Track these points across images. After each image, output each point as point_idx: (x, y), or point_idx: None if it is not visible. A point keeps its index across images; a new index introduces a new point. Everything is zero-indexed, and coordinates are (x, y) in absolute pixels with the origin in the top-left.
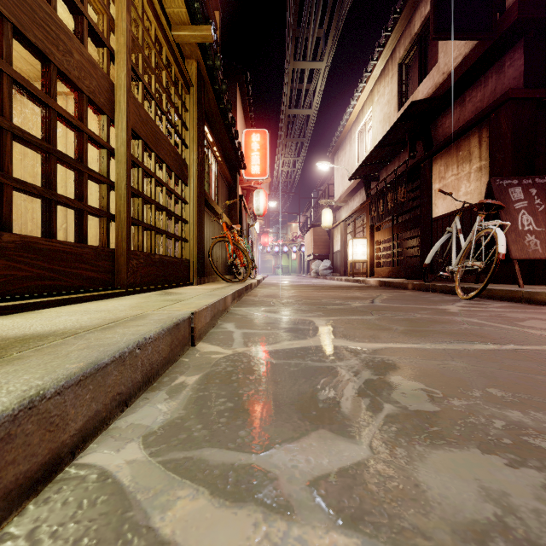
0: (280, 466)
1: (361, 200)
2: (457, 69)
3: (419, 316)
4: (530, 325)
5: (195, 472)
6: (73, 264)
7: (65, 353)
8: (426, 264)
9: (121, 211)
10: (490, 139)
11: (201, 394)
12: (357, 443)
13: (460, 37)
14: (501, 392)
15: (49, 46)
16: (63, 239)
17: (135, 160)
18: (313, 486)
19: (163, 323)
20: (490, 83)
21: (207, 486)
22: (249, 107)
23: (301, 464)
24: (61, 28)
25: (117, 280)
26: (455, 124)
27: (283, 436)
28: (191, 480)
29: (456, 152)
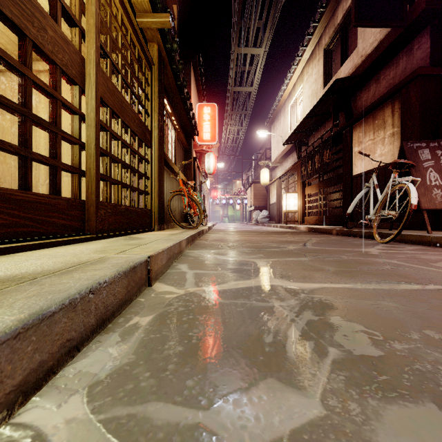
0: (228, 426)
1: (293, 161)
2: (373, 52)
3: (346, 258)
4: None
5: (137, 435)
6: (47, 213)
7: (11, 302)
8: (349, 213)
9: (91, 167)
10: (402, 110)
11: (152, 336)
12: (307, 395)
13: (376, 24)
14: (438, 335)
15: (24, 22)
16: (46, 192)
17: (103, 125)
18: None
19: (119, 267)
20: (401, 63)
21: None
22: (201, 86)
23: (251, 424)
24: (36, 7)
25: (87, 227)
26: (372, 98)
27: (231, 386)
28: None
29: (373, 121)
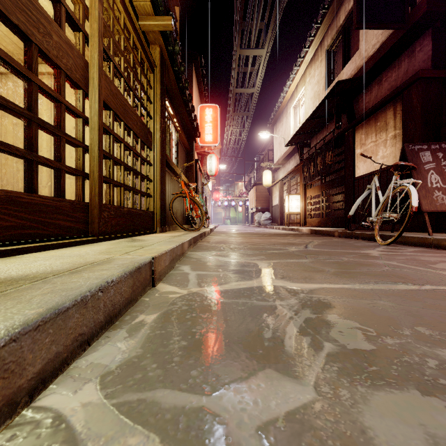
0: (229, 409)
1: (295, 163)
2: (375, 54)
3: (346, 260)
4: (442, 267)
5: (147, 416)
6: (52, 215)
7: (28, 298)
8: (350, 215)
9: (94, 170)
10: (404, 112)
11: (158, 332)
12: (302, 383)
13: (378, 27)
14: (428, 331)
15: (30, 28)
16: (48, 194)
17: (106, 128)
18: (262, 433)
19: (125, 268)
20: (403, 65)
21: (158, 433)
22: (203, 87)
23: (250, 407)
24: (42, 13)
25: (91, 229)
26: (374, 100)
27: (232, 376)
28: (142, 426)
29: (375, 123)
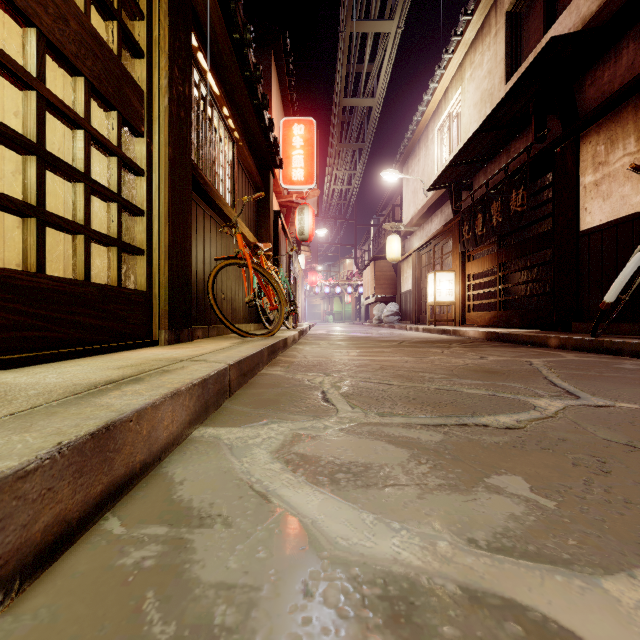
0: None
1: (443, 220)
2: None
3: None
4: None
5: None
6: None
7: None
8: (608, 303)
9: None
10: None
11: None
12: None
13: None
14: None
15: None
16: None
17: None
18: None
19: None
20: None
21: None
22: (290, 95)
23: None
24: None
25: None
26: (626, 74)
27: None
28: None
29: (635, 114)
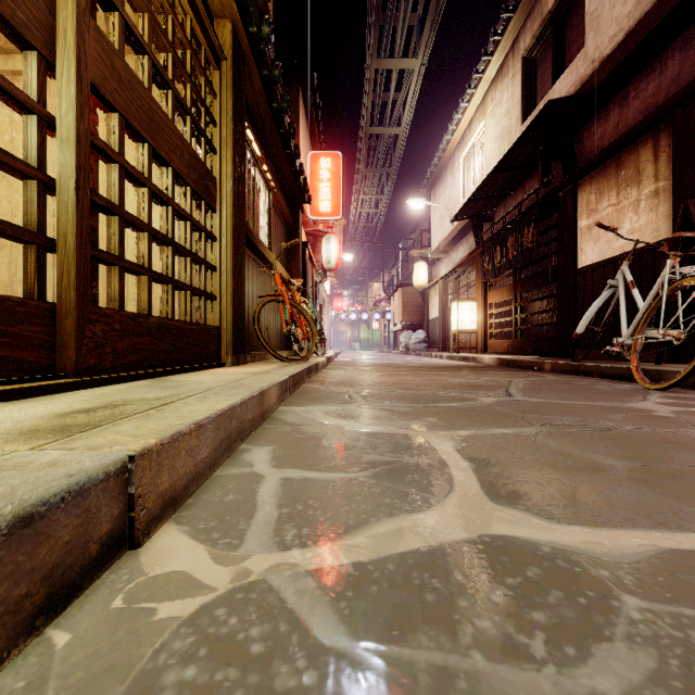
0: None
1: (467, 248)
2: (617, 51)
3: (621, 429)
4: None
5: None
6: None
7: None
8: (578, 334)
9: (67, 232)
10: (675, 147)
11: None
12: None
13: None
14: None
15: None
16: None
17: (101, 145)
18: None
19: None
20: (670, 66)
21: None
22: (317, 125)
23: None
24: None
25: (60, 360)
26: (612, 133)
27: None
28: None
29: (616, 171)
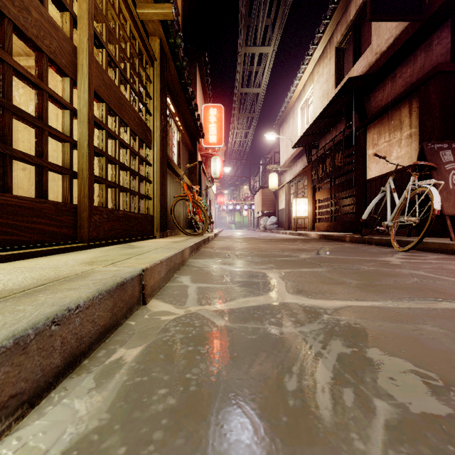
0: None
1: (303, 165)
2: (389, 49)
3: (366, 269)
4: None
5: None
6: (31, 218)
7: None
8: (363, 219)
9: (83, 168)
10: (420, 109)
11: (138, 380)
12: None
13: (393, 18)
14: None
15: None
16: None
17: (98, 122)
18: None
19: (101, 286)
20: (419, 60)
21: None
22: (207, 86)
23: None
24: None
25: (79, 234)
26: (387, 98)
27: None
28: None
29: (388, 121)
